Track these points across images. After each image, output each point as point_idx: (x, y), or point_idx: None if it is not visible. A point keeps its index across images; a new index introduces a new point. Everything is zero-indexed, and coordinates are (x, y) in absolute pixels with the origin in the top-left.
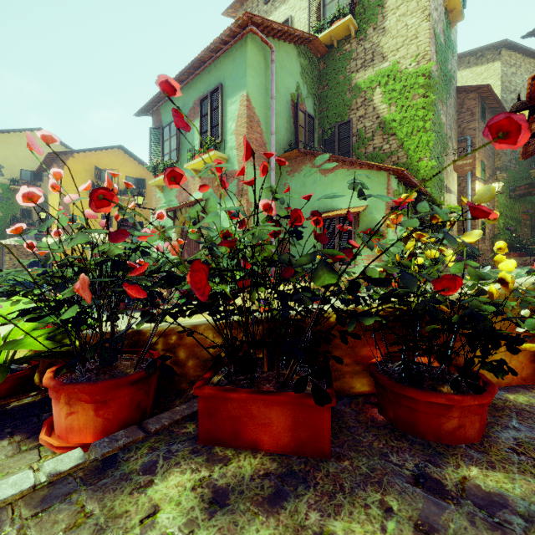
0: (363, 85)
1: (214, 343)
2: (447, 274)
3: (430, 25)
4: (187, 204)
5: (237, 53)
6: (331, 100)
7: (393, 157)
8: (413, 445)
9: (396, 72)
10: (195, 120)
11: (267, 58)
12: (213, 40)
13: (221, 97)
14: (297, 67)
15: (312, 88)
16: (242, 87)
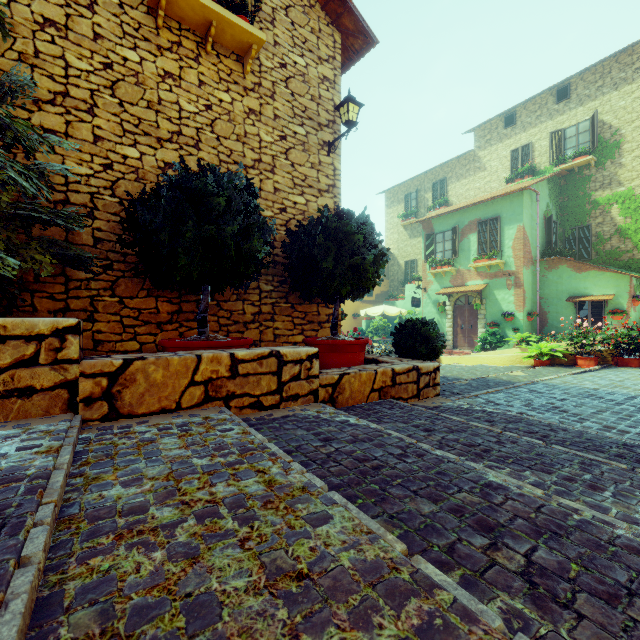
0: (601, 201)
1: (605, 354)
2: None
3: None
4: (476, 291)
5: (514, 199)
6: (571, 209)
7: (628, 254)
8: None
9: (631, 196)
10: (471, 234)
11: (532, 196)
12: (499, 194)
13: (499, 224)
14: (546, 192)
15: (555, 201)
16: (518, 221)
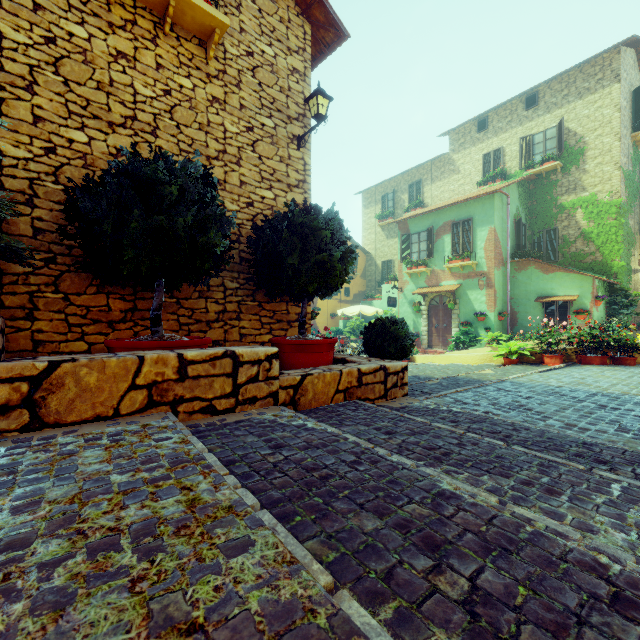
0: (567, 206)
1: (569, 352)
2: (626, 339)
3: (621, 173)
4: (449, 291)
5: (486, 202)
6: (539, 212)
7: (591, 256)
8: (621, 365)
9: (594, 201)
10: (445, 235)
11: (503, 199)
12: (472, 196)
13: (472, 226)
14: (516, 195)
15: (524, 204)
16: (490, 222)
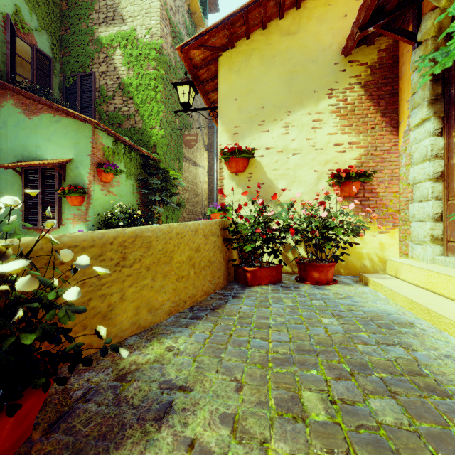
0: (104, 41)
1: None
2: None
3: (162, 6)
4: None
5: None
6: (73, 46)
7: (131, 120)
8: None
9: (133, 38)
10: None
11: None
12: None
13: None
14: None
15: (48, 23)
16: None
